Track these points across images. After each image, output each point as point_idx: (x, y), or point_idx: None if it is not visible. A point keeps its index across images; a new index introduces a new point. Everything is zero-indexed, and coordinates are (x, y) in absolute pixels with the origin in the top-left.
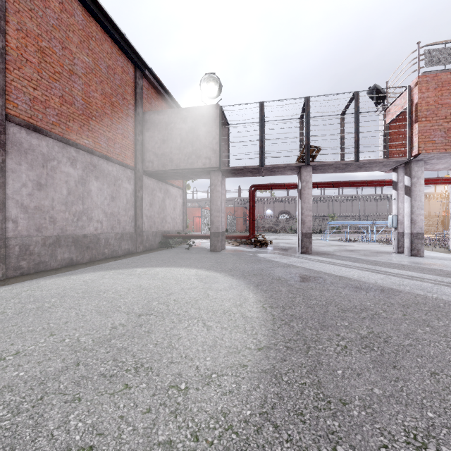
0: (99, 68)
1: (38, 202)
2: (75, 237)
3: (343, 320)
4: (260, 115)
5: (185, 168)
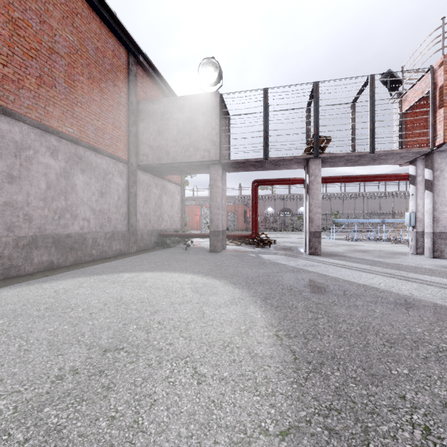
0: (86, 49)
1: (9, 197)
2: (56, 237)
3: (398, 364)
4: (264, 103)
5: (182, 162)
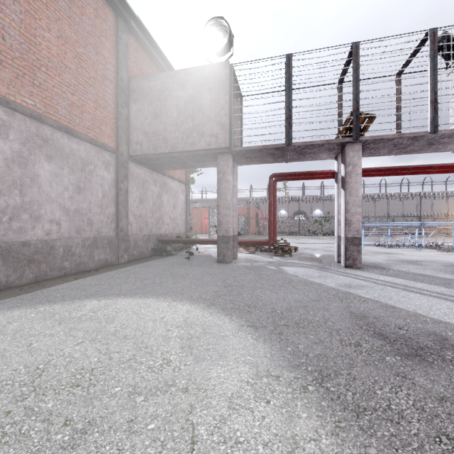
0: None
1: None
2: (5, 245)
3: None
4: (286, 73)
5: (184, 151)
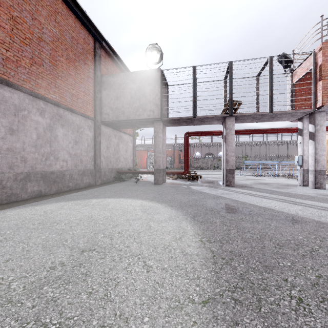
0: (65, 38)
1: (10, 144)
2: (44, 173)
3: (284, 259)
4: (193, 77)
5: (134, 119)
